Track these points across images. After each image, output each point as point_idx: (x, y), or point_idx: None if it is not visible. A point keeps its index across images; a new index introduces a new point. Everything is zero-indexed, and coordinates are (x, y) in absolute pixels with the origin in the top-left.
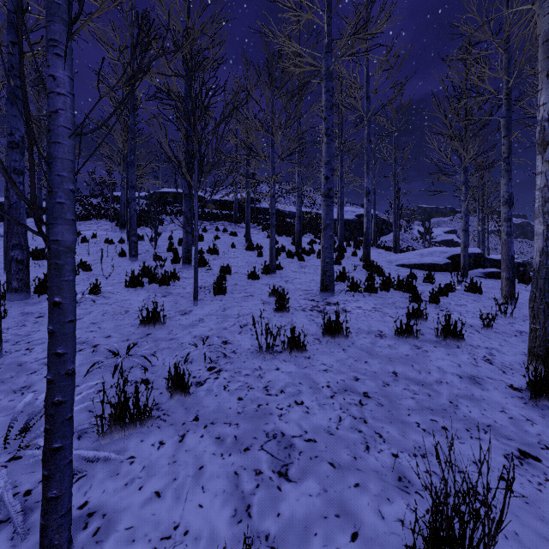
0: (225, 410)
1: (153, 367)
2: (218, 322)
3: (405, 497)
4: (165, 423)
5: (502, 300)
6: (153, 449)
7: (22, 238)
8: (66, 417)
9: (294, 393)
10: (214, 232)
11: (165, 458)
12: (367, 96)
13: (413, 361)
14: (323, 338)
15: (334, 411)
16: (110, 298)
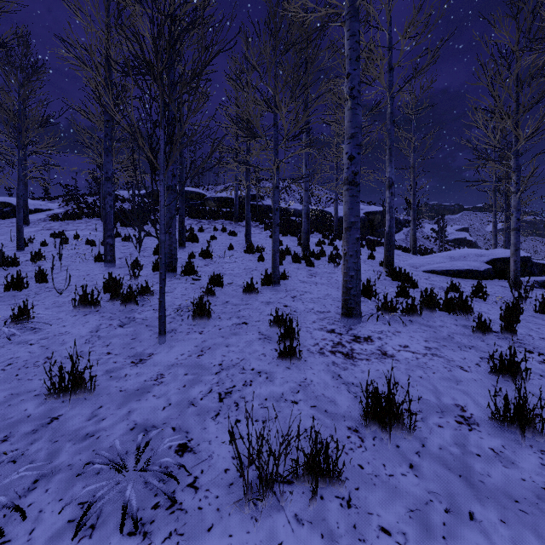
0: None
1: None
2: (184, 385)
3: None
4: None
5: None
6: None
7: None
8: None
9: None
10: (212, 231)
11: None
12: (390, 68)
13: None
14: (366, 429)
15: None
16: (40, 330)
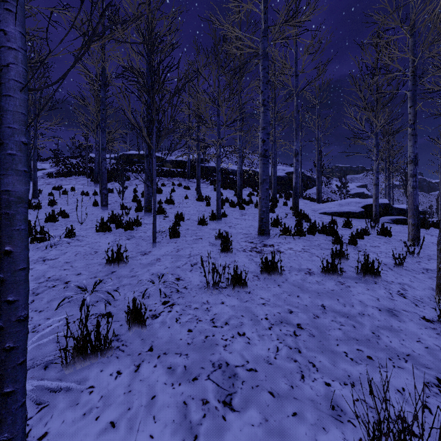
0: (176, 341)
1: (116, 301)
2: (172, 262)
3: (339, 426)
4: (123, 353)
5: (408, 242)
6: (111, 378)
7: None
8: (17, 362)
9: (237, 325)
10: (171, 186)
11: (122, 388)
12: (296, 75)
13: (338, 295)
14: (261, 275)
15: (272, 341)
16: (82, 240)
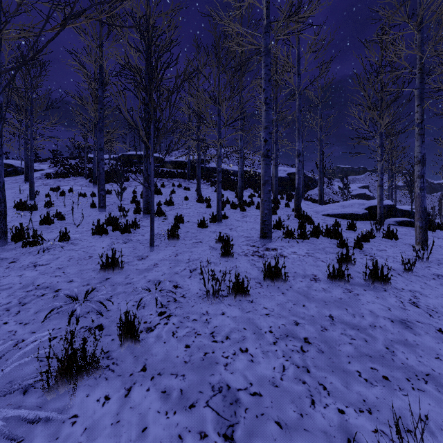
0: (172, 359)
1: (108, 312)
2: (170, 267)
3: None
4: (113, 374)
5: (416, 246)
6: (97, 405)
7: (0, 192)
8: None
9: (239, 339)
10: (171, 187)
11: (109, 417)
12: (298, 73)
13: (347, 305)
14: (264, 282)
15: (278, 359)
16: (77, 244)
